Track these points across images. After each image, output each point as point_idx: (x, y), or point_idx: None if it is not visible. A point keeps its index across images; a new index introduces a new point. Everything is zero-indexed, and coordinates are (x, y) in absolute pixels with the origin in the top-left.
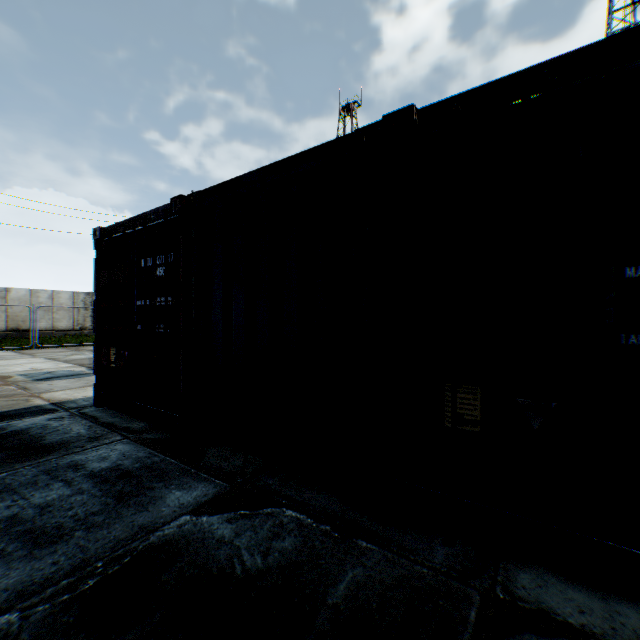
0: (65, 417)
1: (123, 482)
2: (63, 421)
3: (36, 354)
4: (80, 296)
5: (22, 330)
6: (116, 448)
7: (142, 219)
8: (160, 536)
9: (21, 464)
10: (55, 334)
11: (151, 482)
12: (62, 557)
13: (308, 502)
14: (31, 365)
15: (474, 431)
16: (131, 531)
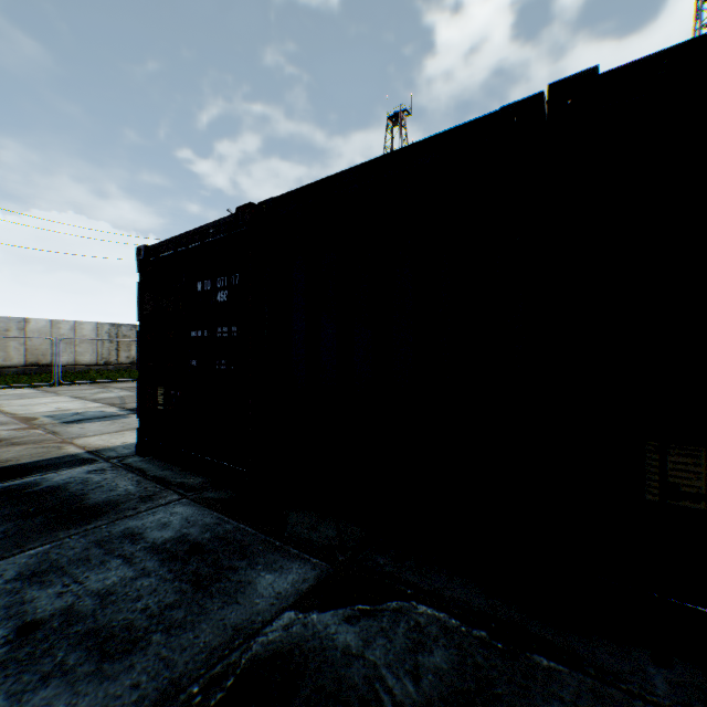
0: (106, 469)
1: (195, 559)
2: (105, 474)
3: (60, 392)
4: (104, 327)
5: (42, 365)
6: (175, 511)
7: (198, 234)
8: (264, 643)
9: (65, 532)
10: (77, 369)
11: (230, 560)
12: (142, 676)
13: (441, 593)
14: (56, 405)
15: (694, 508)
16: (224, 635)
